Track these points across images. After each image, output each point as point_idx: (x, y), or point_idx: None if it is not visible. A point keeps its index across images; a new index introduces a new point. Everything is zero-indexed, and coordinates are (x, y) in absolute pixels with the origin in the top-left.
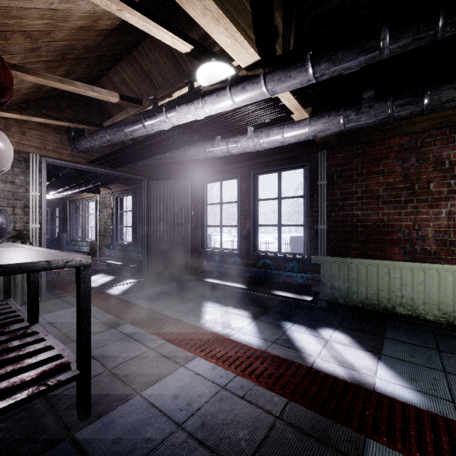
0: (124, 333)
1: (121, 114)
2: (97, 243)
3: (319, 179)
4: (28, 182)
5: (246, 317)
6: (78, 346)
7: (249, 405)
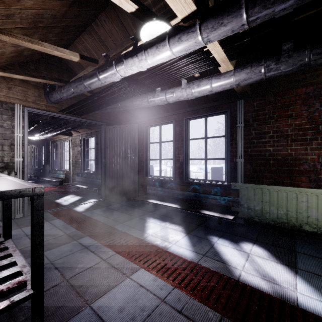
0: (83, 244)
1: (83, 72)
2: (70, 172)
3: (238, 123)
4: (13, 126)
5: (181, 231)
6: (32, 268)
7: (186, 320)
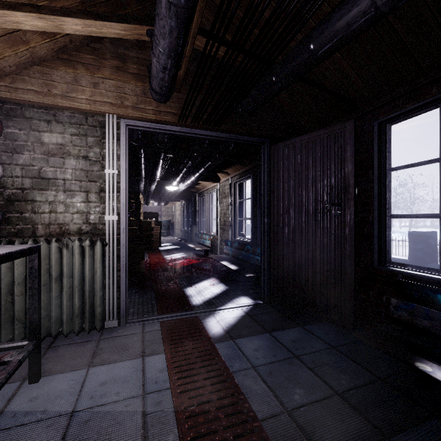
0: None
1: None
2: (218, 237)
3: None
4: (104, 156)
5: None
6: None
7: None
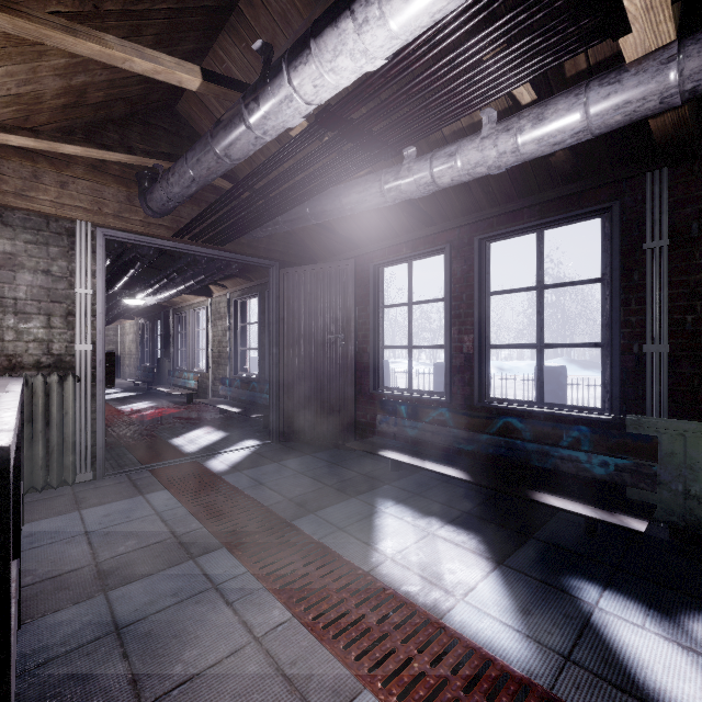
0: (209, 575)
1: None
2: (209, 375)
3: (648, 237)
4: (73, 272)
5: (476, 553)
6: None
7: None
